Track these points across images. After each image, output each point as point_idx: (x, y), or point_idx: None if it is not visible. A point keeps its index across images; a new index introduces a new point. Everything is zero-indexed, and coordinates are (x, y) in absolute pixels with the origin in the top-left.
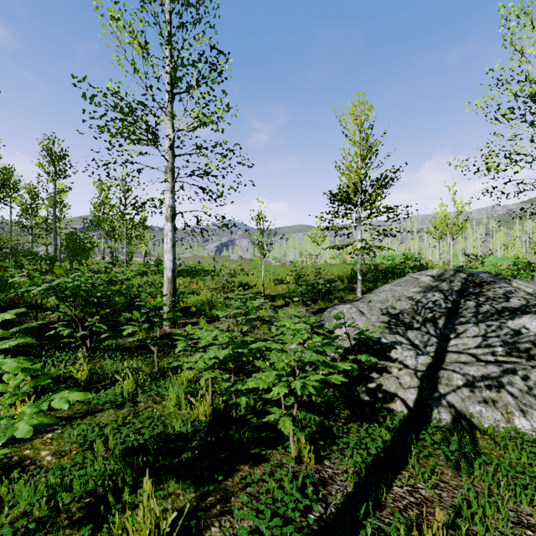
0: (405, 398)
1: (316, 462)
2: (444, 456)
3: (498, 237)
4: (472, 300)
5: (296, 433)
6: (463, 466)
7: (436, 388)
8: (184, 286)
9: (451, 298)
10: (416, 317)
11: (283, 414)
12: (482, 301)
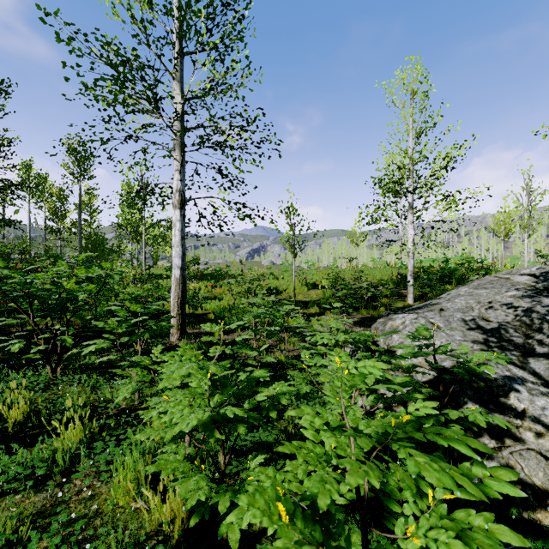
0: None
1: None
2: None
3: None
4: None
5: None
6: None
7: None
8: (207, 291)
9: None
10: (535, 336)
11: None
12: None
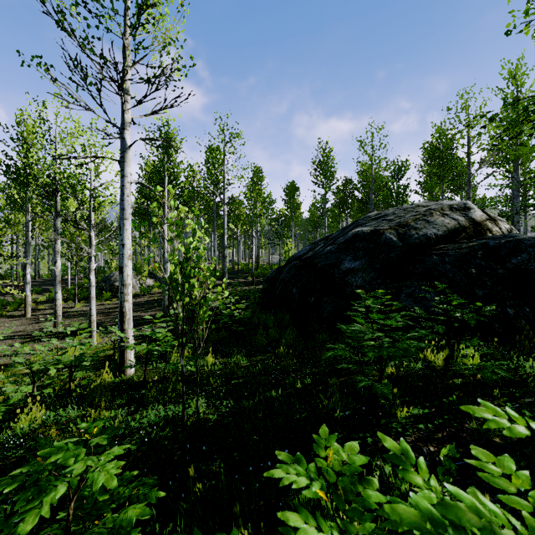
0: None
1: None
2: None
3: None
4: None
5: None
6: None
7: None
8: None
9: None
10: None
11: None
12: None
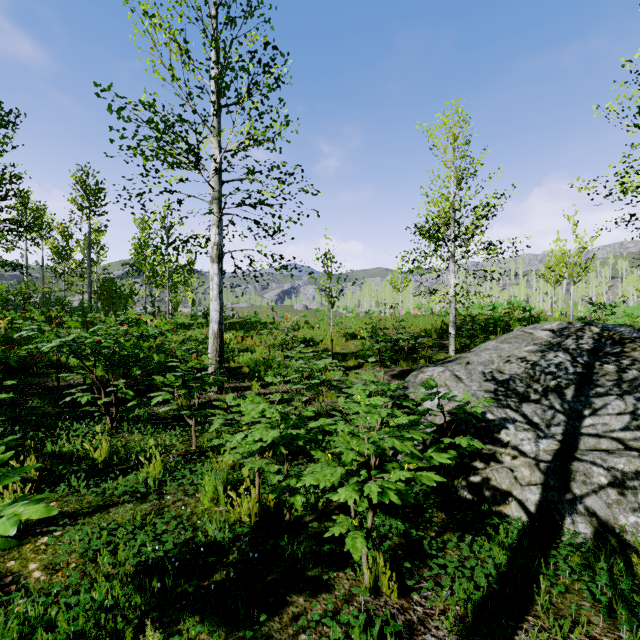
0: (524, 499)
1: (399, 595)
2: (589, 595)
3: (630, 281)
4: (612, 363)
5: (371, 547)
6: (619, 611)
7: (568, 486)
8: (237, 342)
9: (582, 360)
10: (533, 386)
11: (353, 525)
12: (626, 364)
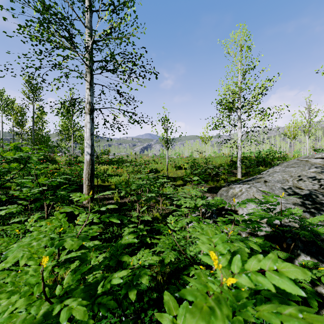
0: None
1: None
2: None
3: None
4: None
5: None
6: None
7: None
8: (113, 171)
9: None
10: None
11: None
12: None
